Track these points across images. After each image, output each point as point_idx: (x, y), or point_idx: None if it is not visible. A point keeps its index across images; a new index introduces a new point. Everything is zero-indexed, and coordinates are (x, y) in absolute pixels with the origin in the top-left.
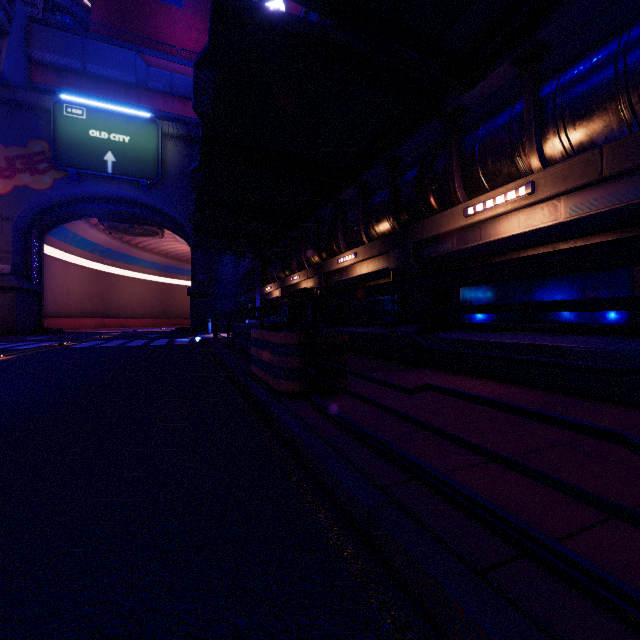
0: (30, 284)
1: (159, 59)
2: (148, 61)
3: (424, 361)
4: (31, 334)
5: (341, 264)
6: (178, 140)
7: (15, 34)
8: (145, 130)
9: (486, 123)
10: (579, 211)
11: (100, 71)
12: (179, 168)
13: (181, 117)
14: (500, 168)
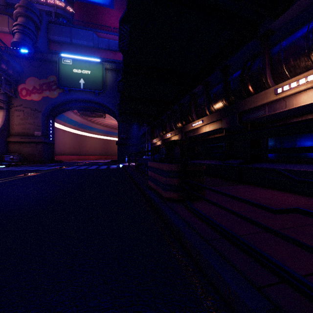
0: (49, 140)
1: (103, 33)
2: (98, 35)
3: (245, 180)
4: (49, 163)
5: (194, 127)
6: (112, 71)
7: (43, 29)
8: (97, 67)
9: (288, 37)
10: None
11: (78, 42)
12: (112, 84)
13: (113, 60)
14: (299, 63)
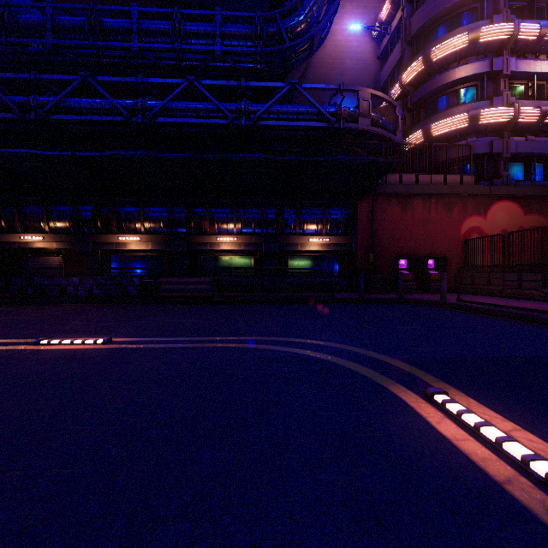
0: None
1: None
2: None
3: None
4: None
5: (122, 240)
6: None
7: None
8: None
9: (217, 210)
10: (247, 248)
11: None
12: None
13: None
14: (223, 227)
